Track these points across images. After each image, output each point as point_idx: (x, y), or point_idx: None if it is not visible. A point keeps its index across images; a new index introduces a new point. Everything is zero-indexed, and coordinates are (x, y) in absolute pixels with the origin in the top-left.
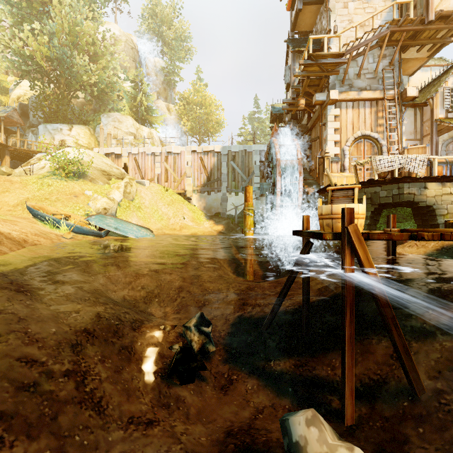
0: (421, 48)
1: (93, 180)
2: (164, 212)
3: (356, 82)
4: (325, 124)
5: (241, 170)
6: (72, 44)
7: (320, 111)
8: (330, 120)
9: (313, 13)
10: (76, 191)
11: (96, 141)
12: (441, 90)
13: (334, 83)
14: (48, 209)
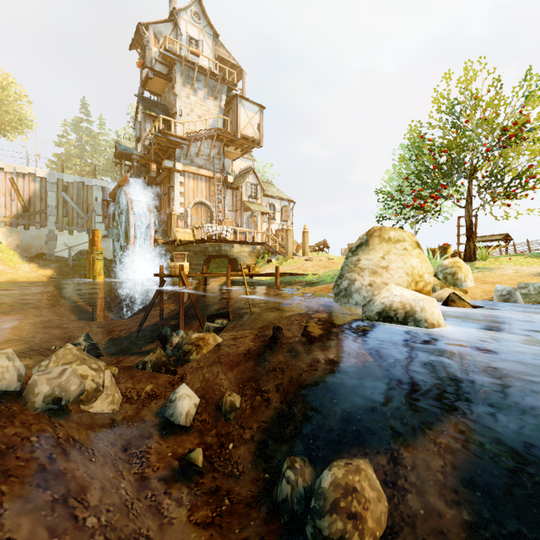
0: (237, 149)
1: None
2: None
3: (196, 159)
4: (173, 186)
5: (76, 205)
6: None
7: (169, 175)
8: (176, 185)
9: (162, 84)
10: None
11: None
12: (246, 182)
13: (180, 155)
14: None
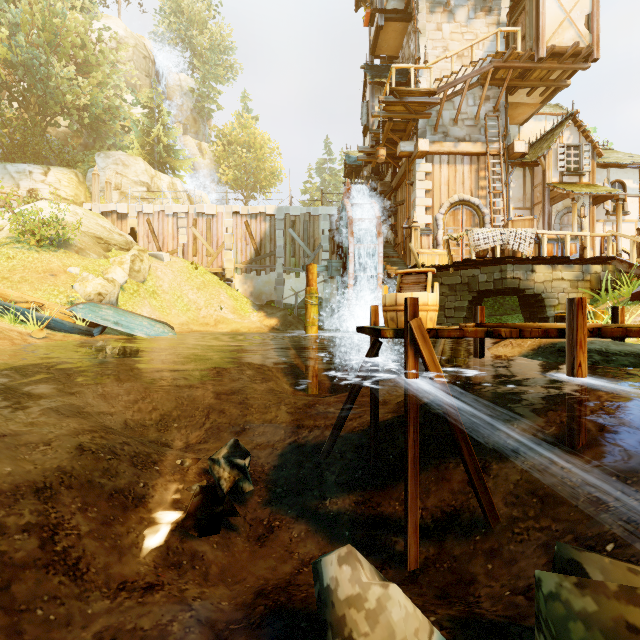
0: (532, 91)
1: (81, 251)
2: (192, 300)
3: (452, 130)
4: (414, 183)
5: (303, 242)
6: (48, 44)
7: (407, 166)
8: (419, 179)
9: (398, 33)
10: (53, 267)
11: (88, 193)
12: (554, 146)
13: (424, 129)
14: (7, 295)
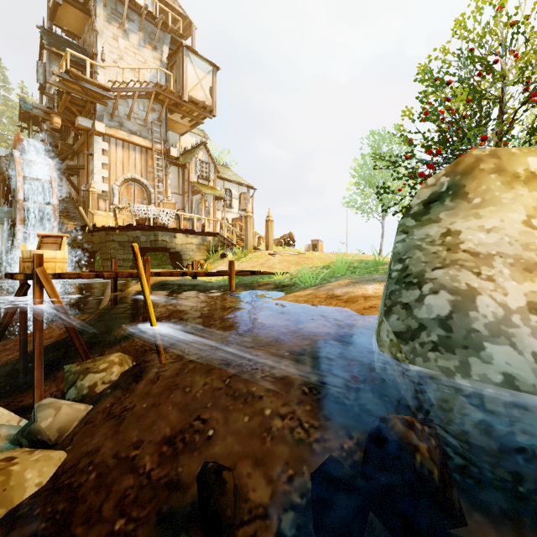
0: (184, 117)
1: None
2: None
3: (127, 123)
4: (92, 154)
5: None
6: None
7: (86, 138)
8: (97, 152)
9: (79, 18)
10: None
11: None
12: (195, 159)
13: (102, 113)
14: None
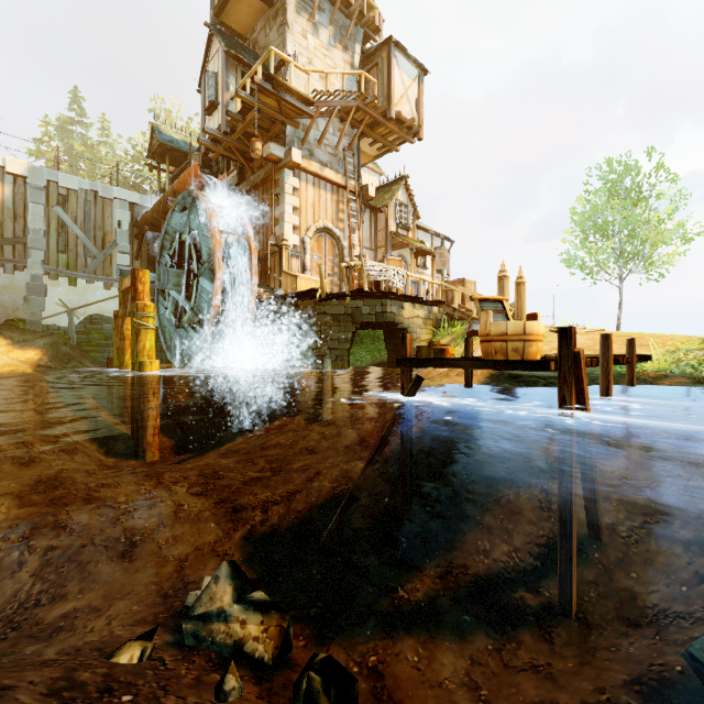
0: (374, 144)
1: None
2: None
3: (317, 151)
4: (281, 195)
5: (83, 233)
6: None
7: (274, 173)
8: (288, 192)
9: (253, 11)
10: None
11: None
12: (393, 200)
13: (293, 138)
14: None
